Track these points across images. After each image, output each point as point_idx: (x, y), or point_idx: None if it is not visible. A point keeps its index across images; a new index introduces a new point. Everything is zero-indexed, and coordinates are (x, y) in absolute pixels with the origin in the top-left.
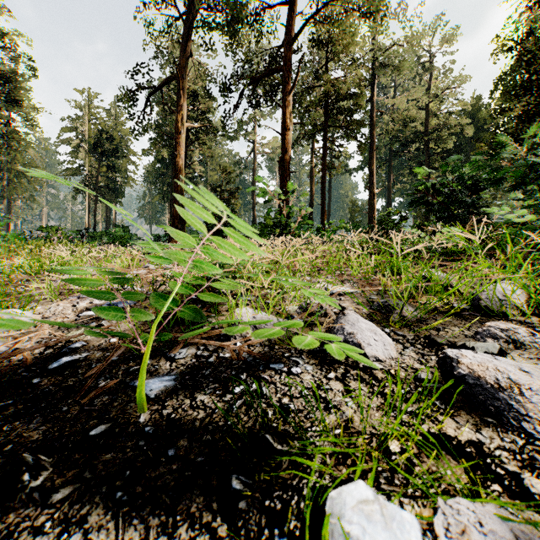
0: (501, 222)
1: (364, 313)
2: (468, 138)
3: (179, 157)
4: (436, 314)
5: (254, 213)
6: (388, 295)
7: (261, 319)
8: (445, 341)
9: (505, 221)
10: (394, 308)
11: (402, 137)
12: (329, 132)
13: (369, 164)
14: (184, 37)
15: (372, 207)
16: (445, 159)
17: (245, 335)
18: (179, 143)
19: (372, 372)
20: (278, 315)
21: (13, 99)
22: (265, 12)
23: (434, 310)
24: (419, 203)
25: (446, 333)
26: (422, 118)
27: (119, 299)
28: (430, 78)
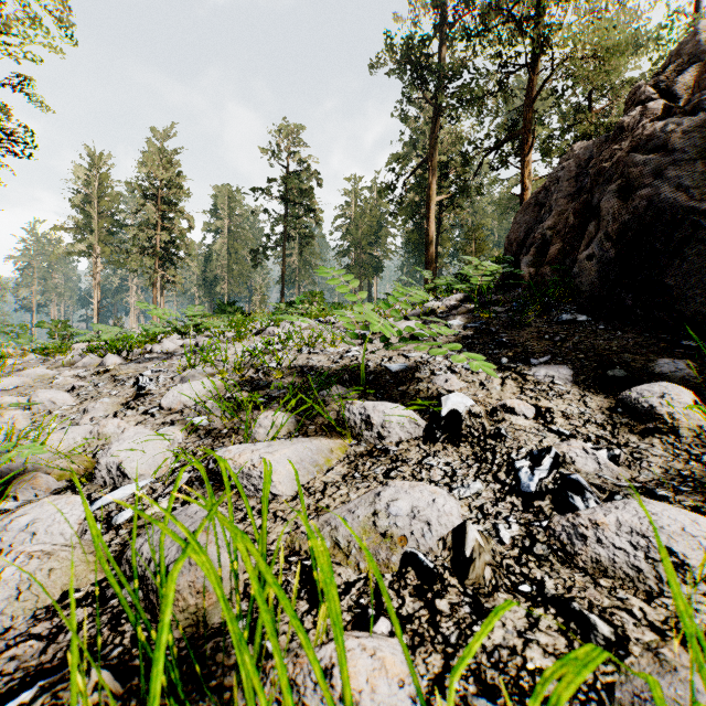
0: None
1: None
2: None
3: (429, 230)
4: None
5: None
6: None
7: None
8: None
9: None
10: None
11: None
12: None
13: None
14: (434, 119)
15: None
16: None
17: None
18: (429, 217)
19: None
20: None
21: (310, 209)
22: (507, 77)
23: None
24: None
25: None
26: None
27: None
28: None
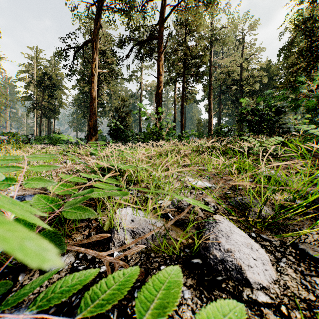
0: (304, 134)
1: (224, 209)
2: (264, 84)
3: (93, 90)
4: (285, 211)
5: (140, 126)
6: (238, 190)
7: (139, 222)
8: (318, 255)
9: (306, 133)
10: (250, 206)
11: (227, 82)
12: (185, 77)
13: (208, 97)
14: (96, 16)
15: (210, 123)
16: (251, 96)
17: (123, 241)
18: (93, 81)
19: (262, 311)
20: (154, 211)
21: None
22: (147, 2)
23: (280, 206)
24: (243, 121)
25: (307, 238)
26: (238, 72)
27: (31, 191)
28: (243, 49)
